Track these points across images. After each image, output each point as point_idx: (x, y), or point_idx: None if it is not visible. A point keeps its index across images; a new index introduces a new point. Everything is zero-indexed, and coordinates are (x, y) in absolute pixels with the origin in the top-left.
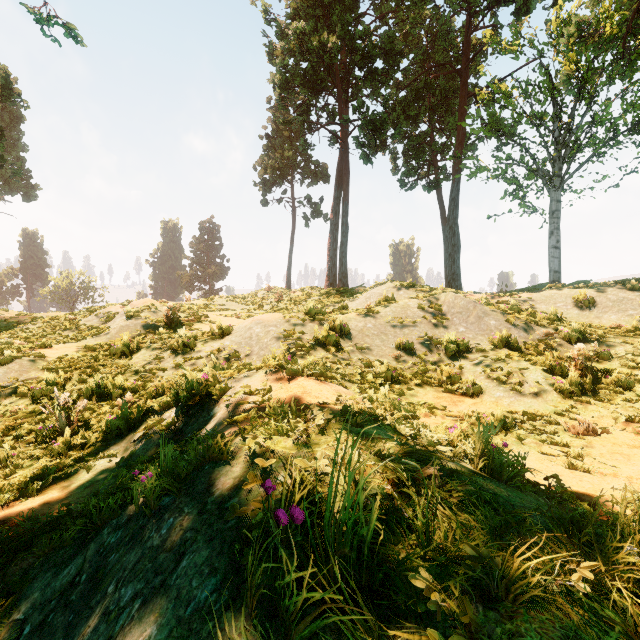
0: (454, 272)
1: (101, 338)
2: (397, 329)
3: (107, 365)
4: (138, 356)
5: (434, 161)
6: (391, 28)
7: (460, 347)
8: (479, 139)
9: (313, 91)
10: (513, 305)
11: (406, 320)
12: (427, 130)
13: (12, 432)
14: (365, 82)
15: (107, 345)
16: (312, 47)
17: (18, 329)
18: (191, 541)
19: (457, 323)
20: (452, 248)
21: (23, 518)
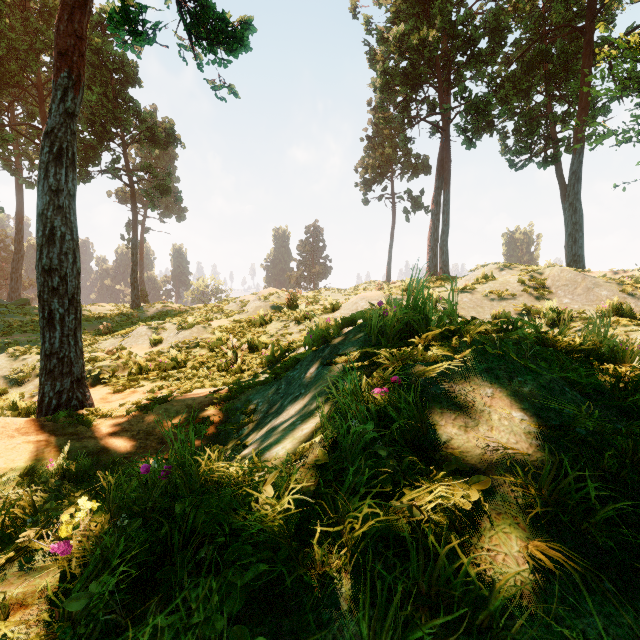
0: (575, 253)
1: (243, 315)
2: (494, 302)
3: (251, 331)
4: (271, 326)
5: (552, 134)
6: (498, 1)
7: (560, 315)
8: (610, 100)
9: (412, 87)
10: (638, 278)
11: (504, 294)
12: (543, 101)
13: (203, 365)
14: (467, 66)
15: (248, 319)
16: (411, 46)
17: (184, 314)
18: (342, 346)
19: (561, 295)
20: (572, 227)
21: (235, 384)
